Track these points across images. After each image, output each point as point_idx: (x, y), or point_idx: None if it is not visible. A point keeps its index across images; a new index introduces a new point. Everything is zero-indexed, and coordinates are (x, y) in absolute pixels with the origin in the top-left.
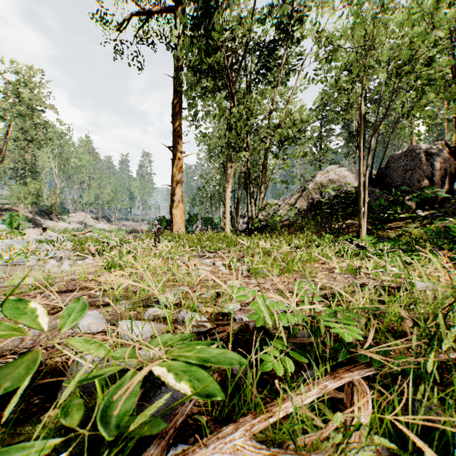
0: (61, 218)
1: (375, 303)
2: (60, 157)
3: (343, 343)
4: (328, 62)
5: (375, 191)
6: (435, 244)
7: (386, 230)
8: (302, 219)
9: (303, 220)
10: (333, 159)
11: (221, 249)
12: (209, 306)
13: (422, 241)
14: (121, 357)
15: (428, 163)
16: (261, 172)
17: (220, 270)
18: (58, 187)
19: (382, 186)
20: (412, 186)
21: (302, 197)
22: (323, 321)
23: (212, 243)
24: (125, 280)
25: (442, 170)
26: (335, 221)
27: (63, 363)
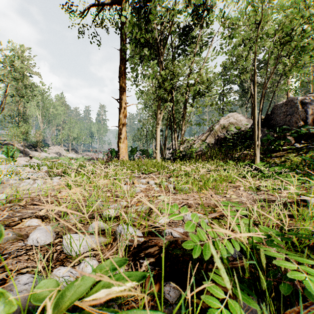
0: (43, 150)
1: (280, 216)
2: (43, 108)
3: (278, 269)
4: (230, 38)
5: (264, 130)
6: (312, 168)
7: (272, 158)
8: (211, 150)
9: (212, 151)
10: (231, 108)
11: (154, 172)
12: (143, 221)
13: (301, 165)
14: (40, 295)
15: (303, 110)
16: (182, 117)
17: (153, 187)
18: (41, 128)
19: (269, 126)
20: (291, 126)
21: (210, 135)
22: (261, 250)
23: (147, 167)
24: (50, 206)
25: (313, 115)
26: (235, 151)
27: (2, 281)
